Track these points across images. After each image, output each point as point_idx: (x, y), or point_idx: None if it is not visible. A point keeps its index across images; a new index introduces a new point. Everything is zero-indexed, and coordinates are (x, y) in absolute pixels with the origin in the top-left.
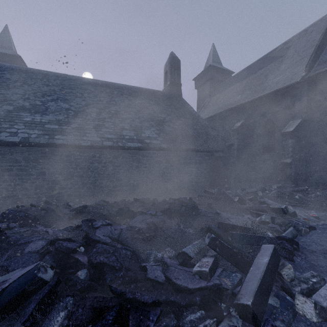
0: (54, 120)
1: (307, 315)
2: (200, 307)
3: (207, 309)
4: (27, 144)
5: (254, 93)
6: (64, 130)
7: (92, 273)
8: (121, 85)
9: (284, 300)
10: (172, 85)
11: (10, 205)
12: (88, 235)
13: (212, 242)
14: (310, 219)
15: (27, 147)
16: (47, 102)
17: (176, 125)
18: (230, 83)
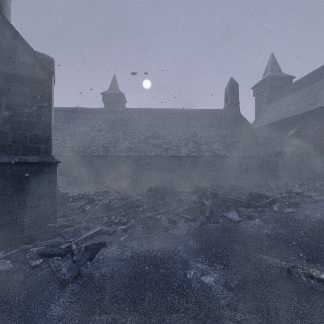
0: (164, 142)
1: (275, 210)
2: (243, 207)
3: (245, 207)
4: (157, 156)
5: (307, 105)
6: (170, 147)
7: (214, 195)
8: (193, 109)
9: (272, 210)
10: (231, 104)
11: (150, 185)
12: (205, 191)
13: (249, 194)
14: (322, 200)
15: (157, 158)
16: (157, 131)
17: (235, 139)
18: (288, 91)
